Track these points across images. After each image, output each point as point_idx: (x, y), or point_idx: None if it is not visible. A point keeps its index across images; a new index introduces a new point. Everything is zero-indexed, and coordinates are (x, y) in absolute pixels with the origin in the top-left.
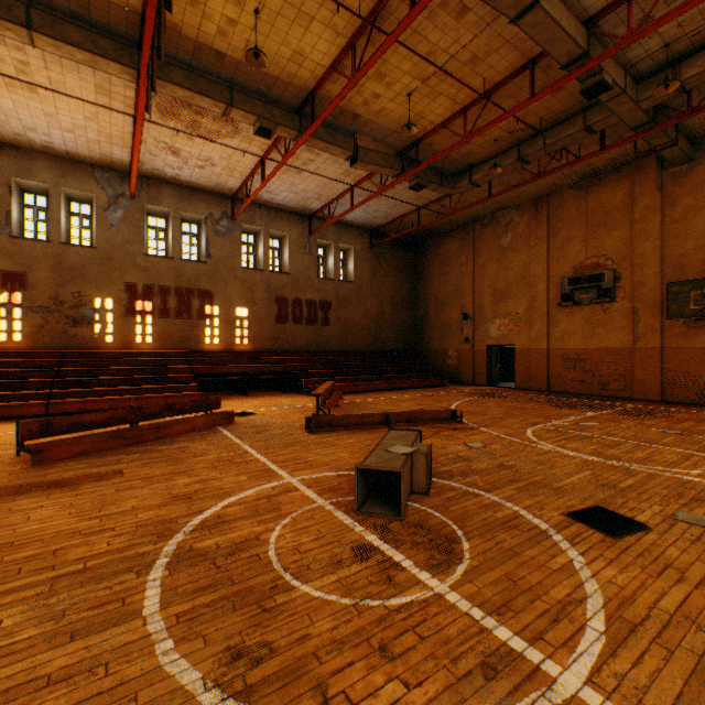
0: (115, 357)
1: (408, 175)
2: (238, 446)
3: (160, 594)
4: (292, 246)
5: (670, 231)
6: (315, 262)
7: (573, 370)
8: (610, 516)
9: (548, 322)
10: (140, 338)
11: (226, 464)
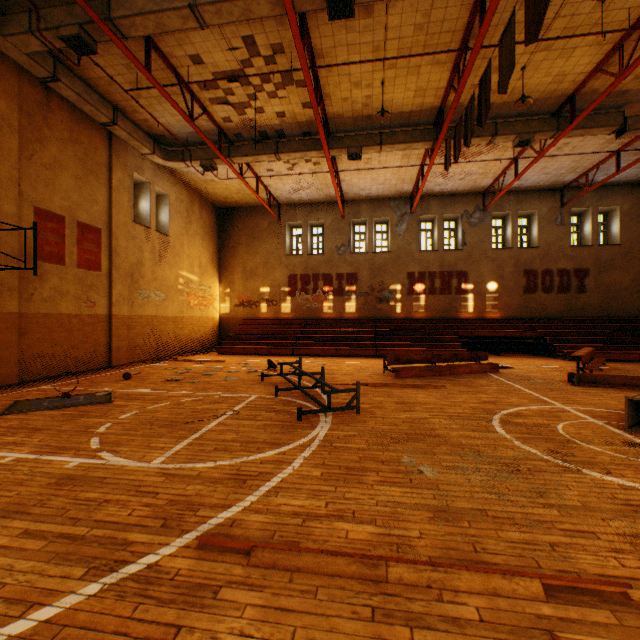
0: (401, 323)
1: None
2: (510, 385)
3: (502, 429)
4: (540, 221)
5: None
6: (567, 232)
7: None
8: None
9: None
10: (416, 310)
11: (507, 392)
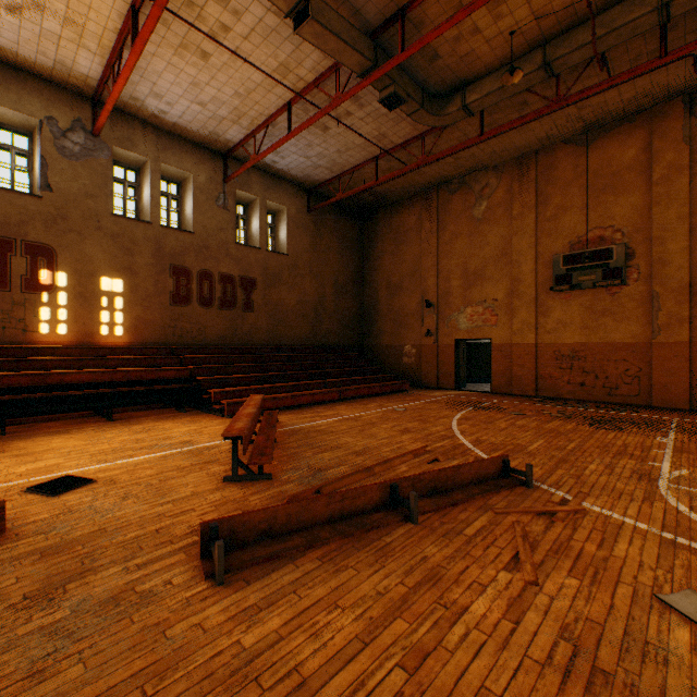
0: None
1: (385, 68)
2: None
3: None
4: (198, 193)
5: None
6: (233, 221)
7: (569, 370)
8: None
9: (535, 310)
10: None
11: None
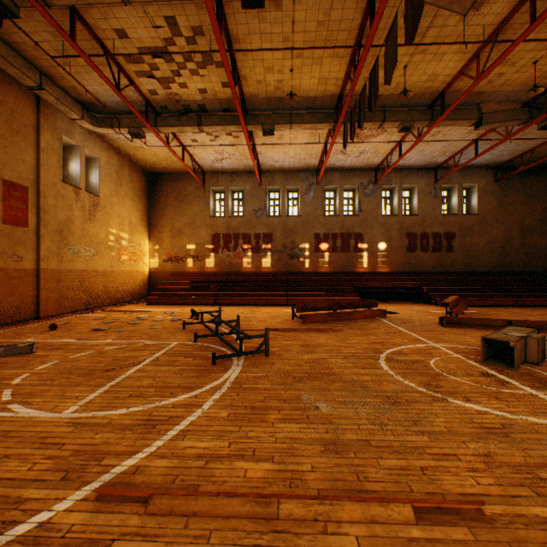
0: (309, 276)
1: (535, 121)
2: (395, 327)
3: (387, 366)
4: (419, 193)
5: None
6: (439, 203)
7: None
8: None
9: None
10: (321, 265)
11: (392, 334)
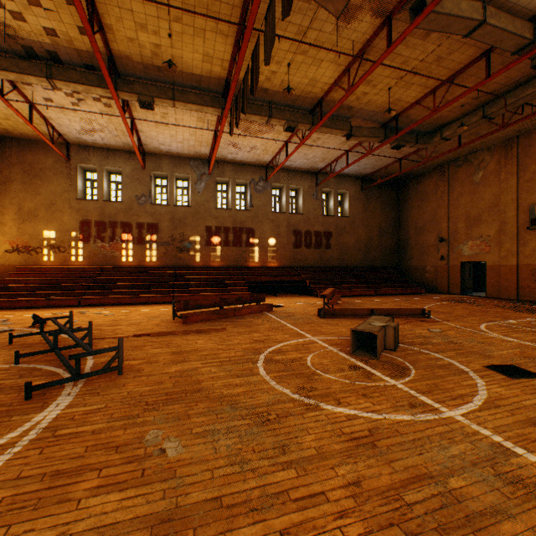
0: (200, 270)
1: (389, 141)
2: (279, 322)
3: (264, 370)
4: (304, 194)
5: None
6: (320, 205)
7: None
8: (517, 369)
9: (517, 242)
10: (213, 259)
11: (275, 329)
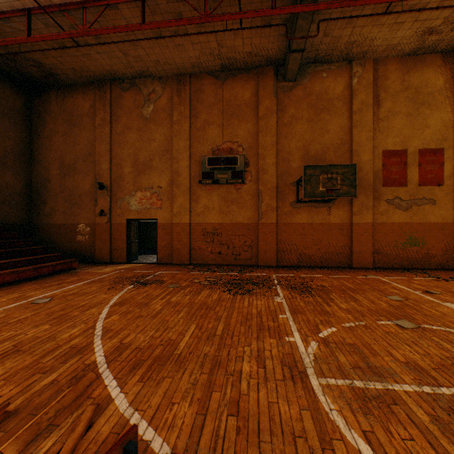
0: None
1: None
2: None
3: None
4: None
5: (282, 132)
6: None
7: (212, 243)
8: None
9: (190, 197)
10: None
11: None
